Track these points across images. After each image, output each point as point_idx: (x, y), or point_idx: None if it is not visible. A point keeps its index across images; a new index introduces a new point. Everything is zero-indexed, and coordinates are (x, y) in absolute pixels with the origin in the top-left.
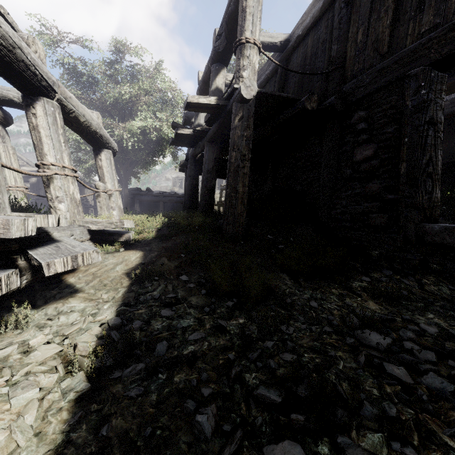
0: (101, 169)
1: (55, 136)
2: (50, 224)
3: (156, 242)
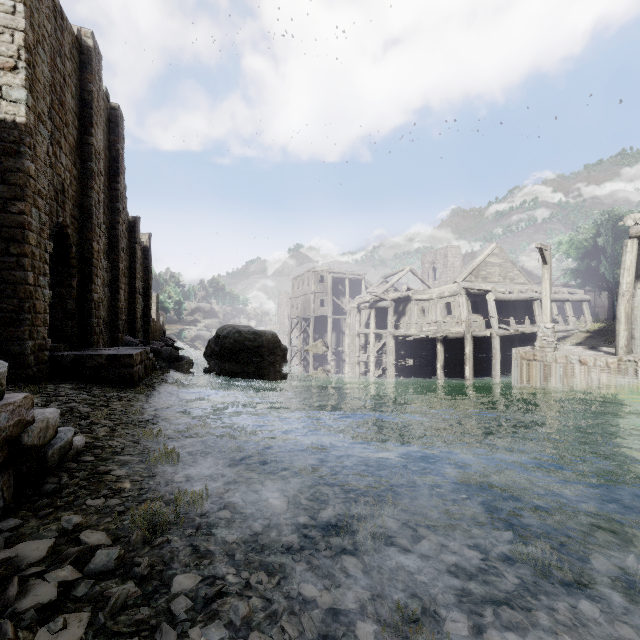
0: (583, 308)
1: (569, 309)
2: (569, 327)
3: (595, 332)
